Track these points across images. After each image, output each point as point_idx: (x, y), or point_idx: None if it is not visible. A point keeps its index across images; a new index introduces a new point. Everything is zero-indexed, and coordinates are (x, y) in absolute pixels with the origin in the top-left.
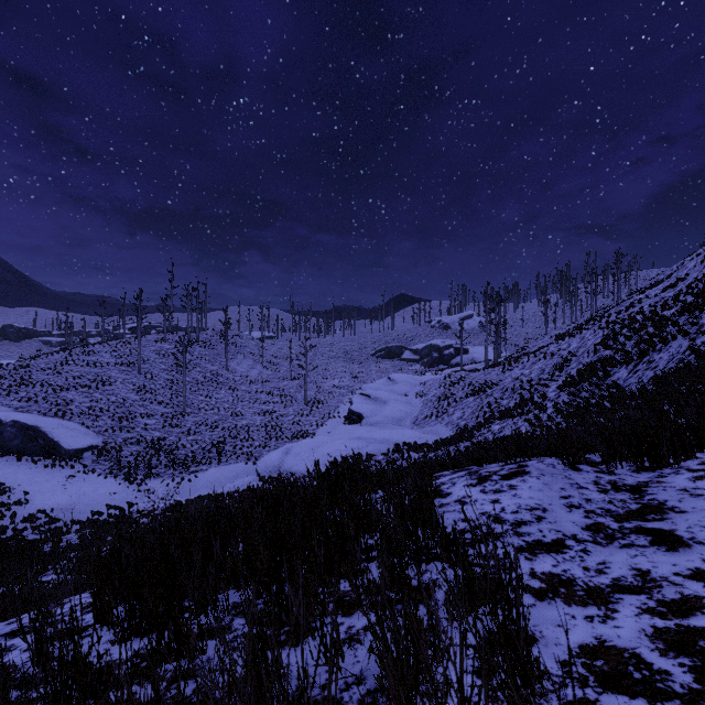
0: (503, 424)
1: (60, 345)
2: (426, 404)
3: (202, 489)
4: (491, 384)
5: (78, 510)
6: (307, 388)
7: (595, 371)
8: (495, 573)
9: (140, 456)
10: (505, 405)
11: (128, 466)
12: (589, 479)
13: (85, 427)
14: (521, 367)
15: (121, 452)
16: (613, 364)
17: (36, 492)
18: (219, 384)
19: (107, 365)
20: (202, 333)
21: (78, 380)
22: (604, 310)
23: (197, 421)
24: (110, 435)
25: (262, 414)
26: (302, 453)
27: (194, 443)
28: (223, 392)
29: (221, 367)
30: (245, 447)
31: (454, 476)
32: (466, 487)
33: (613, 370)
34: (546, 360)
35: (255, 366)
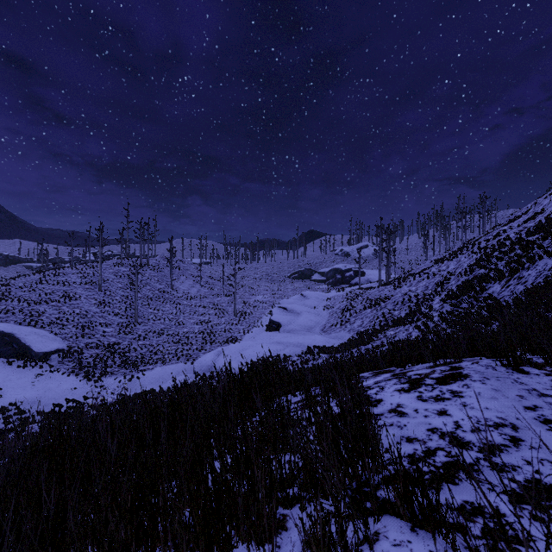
0: (397, 330)
1: (36, 268)
2: (332, 315)
3: (148, 385)
4: (385, 299)
5: (44, 403)
6: (237, 302)
7: (472, 286)
8: (494, 549)
9: (98, 358)
10: (396, 315)
11: (88, 366)
12: (546, 384)
13: (53, 334)
14: (409, 285)
15: (83, 354)
16: (488, 280)
17: (9, 388)
18: (165, 300)
19: (74, 284)
20: (152, 259)
21: (49, 296)
22: (473, 240)
23: (147, 329)
24: (74, 341)
25: (200, 324)
26: (231, 355)
27: (143, 347)
28: (168, 306)
29: (167, 286)
30: (185, 350)
31: (379, 379)
32: (398, 393)
33: (487, 285)
34: (429, 279)
35: (194, 285)
